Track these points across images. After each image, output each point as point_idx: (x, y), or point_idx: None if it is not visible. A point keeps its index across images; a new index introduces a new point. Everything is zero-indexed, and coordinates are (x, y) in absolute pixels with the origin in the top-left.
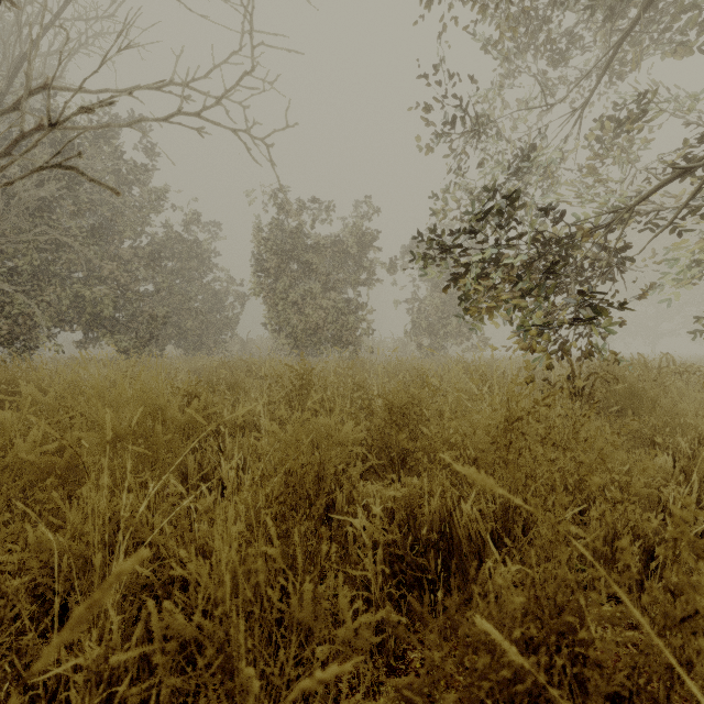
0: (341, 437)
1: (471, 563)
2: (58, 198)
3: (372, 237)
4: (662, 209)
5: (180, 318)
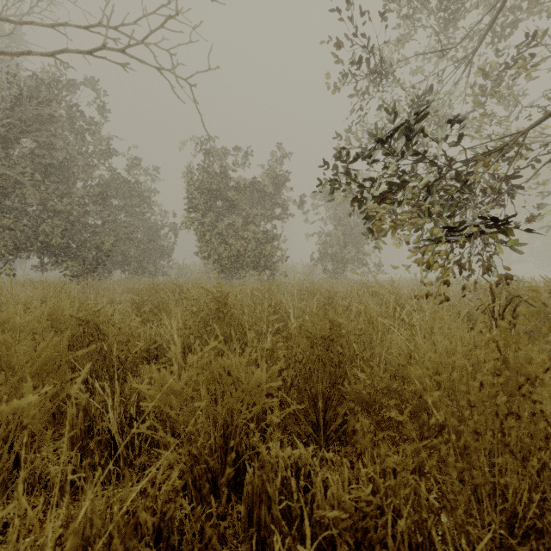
0: (253, 383)
1: None
2: (11, 140)
3: (286, 179)
4: None
5: (125, 247)
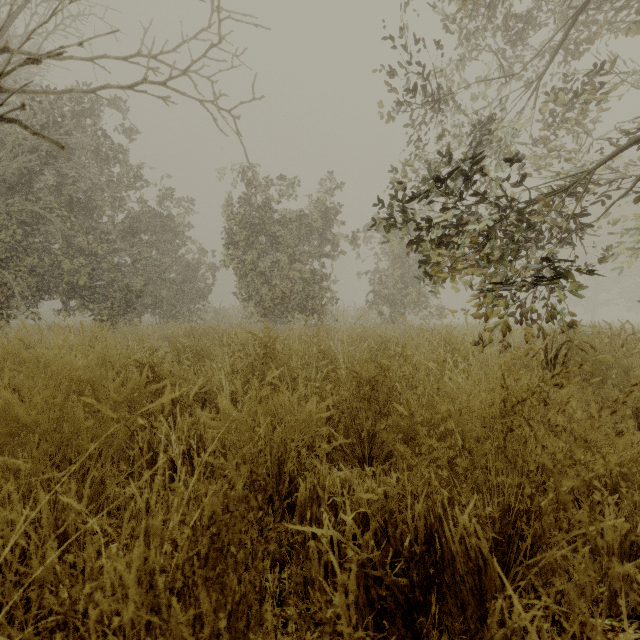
0: (304, 415)
1: (467, 587)
2: (35, 172)
3: (336, 211)
4: (627, 177)
5: (156, 288)
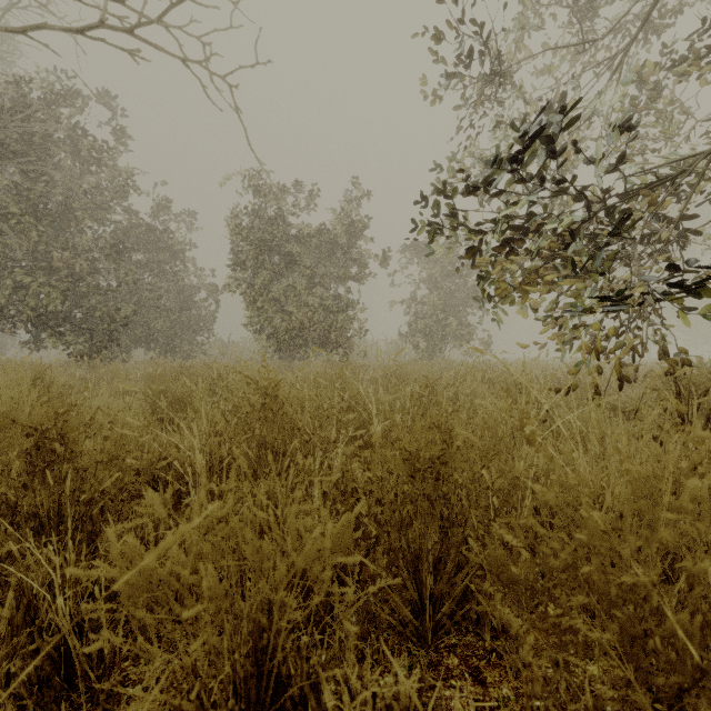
0: (307, 555)
1: None
2: None
3: (364, 226)
4: None
5: (150, 317)
